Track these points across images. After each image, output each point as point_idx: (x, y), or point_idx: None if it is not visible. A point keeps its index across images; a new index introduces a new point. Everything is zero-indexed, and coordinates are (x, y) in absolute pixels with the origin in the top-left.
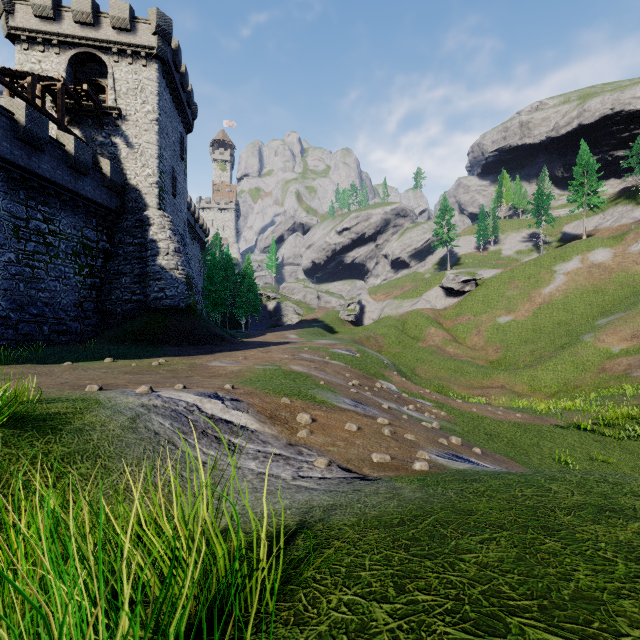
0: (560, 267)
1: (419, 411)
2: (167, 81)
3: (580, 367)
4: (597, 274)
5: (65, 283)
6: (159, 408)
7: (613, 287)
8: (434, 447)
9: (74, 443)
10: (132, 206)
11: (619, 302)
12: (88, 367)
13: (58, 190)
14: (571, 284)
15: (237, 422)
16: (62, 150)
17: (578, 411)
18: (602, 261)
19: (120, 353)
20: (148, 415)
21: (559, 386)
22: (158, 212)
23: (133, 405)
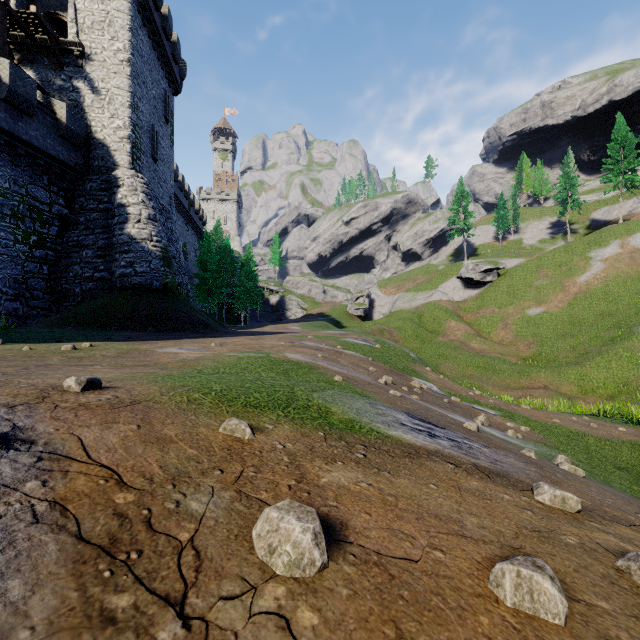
0: (596, 253)
1: (493, 426)
2: (144, 18)
3: None
4: None
5: (0, 252)
6: None
7: None
8: None
9: None
10: (98, 165)
11: None
12: None
13: None
14: (611, 271)
15: None
16: None
17: None
18: None
19: (37, 336)
20: None
21: (617, 387)
22: (129, 171)
23: None
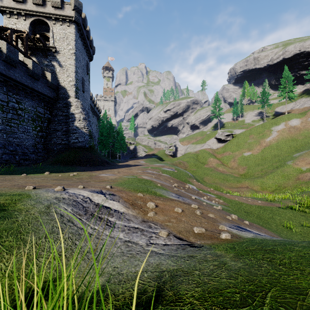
0: (274, 128)
1: (209, 200)
2: (80, 34)
3: (286, 177)
4: (293, 131)
5: (27, 134)
6: (66, 199)
7: (301, 138)
8: (226, 221)
9: (4, 223)
10: (62, 96)
11: (304, 145)
12: (35, 176)
13: (24, 87)
14: (280, 136)
15: (112, 207)
16: (26, 67)
17: (289, 199)
18: (295, 125)
19: (54, 170)
20: (58, 204)
21: (276, 187)
22: (75, 99)
23: (50, 198)
